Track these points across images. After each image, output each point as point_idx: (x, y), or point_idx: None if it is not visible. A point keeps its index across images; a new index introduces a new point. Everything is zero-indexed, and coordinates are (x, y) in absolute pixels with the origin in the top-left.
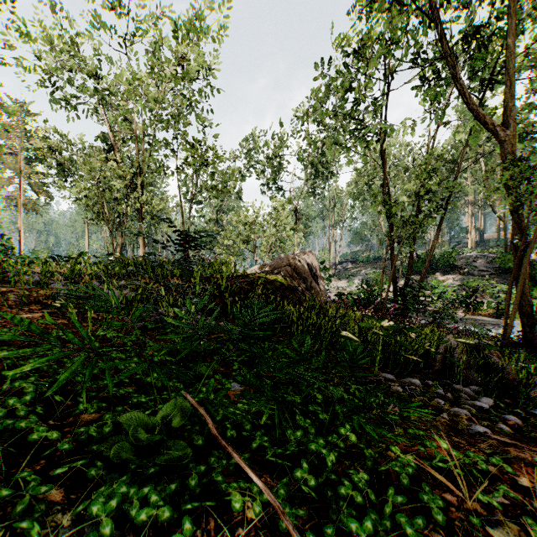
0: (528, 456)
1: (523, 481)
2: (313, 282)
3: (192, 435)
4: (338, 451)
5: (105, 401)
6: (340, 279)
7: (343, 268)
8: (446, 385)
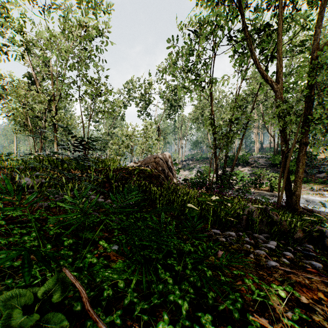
0: (302, 280)
1: (303, 299)
2: (169, 172)
3: (72, 302)
4: (189, 297)
5: (3, 271)
6: (185, 170)
7: (186, 163)
8: (249, 234)
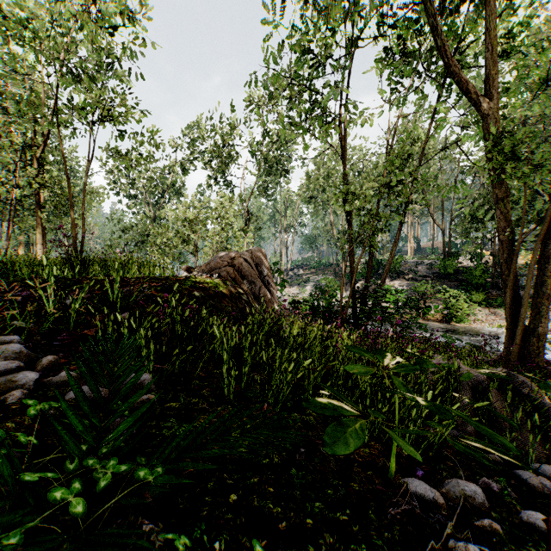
0: None
1: None
2: (263, 287)
3: None
4: None
5: None
6: (291, 286)
7: (295, 274)
8: (507, 474)
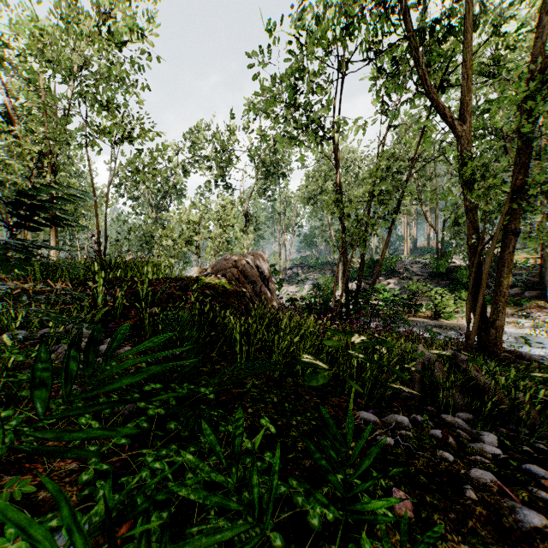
0: None
1: None
2: (263, 286)
3: None
4: None
5: None
6: (290, 284)
7: (293, 273)
8: (434, 416)
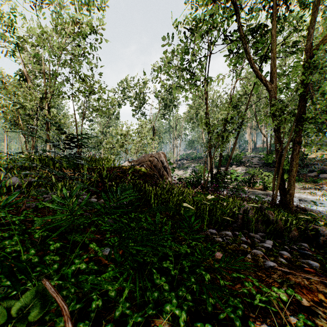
0: (301, 281)
1: (304, 301)
2: (164, 171)
3: (54, 317)
4: (187, 305)
5: None
6: (179, 170)
7: (181, 163)
8: (246, 234)
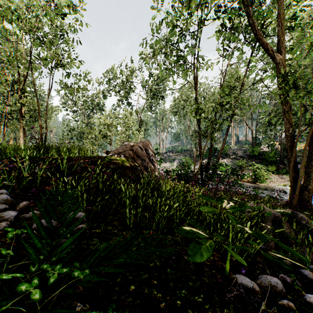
0: None
1: None
2: (149, 162)
3: None
4: None
5: None
6: (165, 162)
7: (167, 155)
8: (295, 272)
